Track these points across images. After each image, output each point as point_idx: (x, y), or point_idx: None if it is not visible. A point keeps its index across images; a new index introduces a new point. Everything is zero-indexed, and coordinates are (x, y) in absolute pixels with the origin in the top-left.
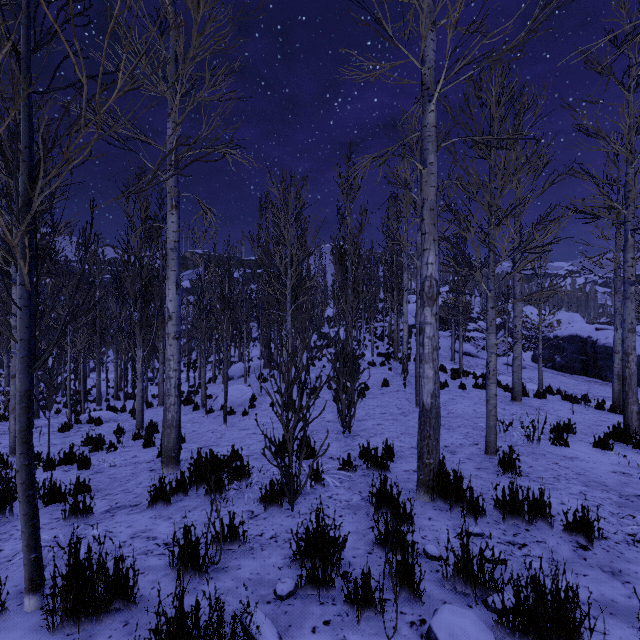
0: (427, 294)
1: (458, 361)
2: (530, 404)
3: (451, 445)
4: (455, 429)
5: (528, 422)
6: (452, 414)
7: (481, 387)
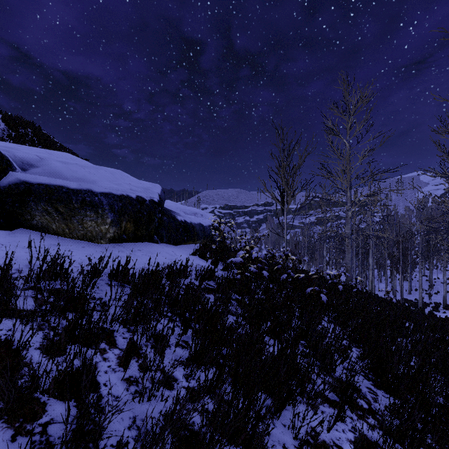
0: (444, 282)
1: None
2: None
3: None
4: None
5: None
6: None
7: None
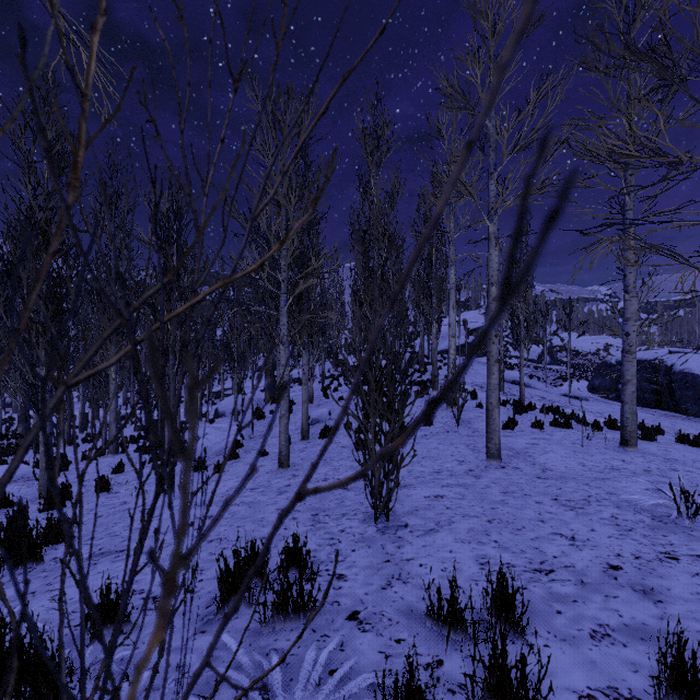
0: None
1: (508, 391)
2: (649, 451)
3: (621, 562)
4: (585, 508)
5: (692, 488)
6: (551, 472)
7: (562, 425)
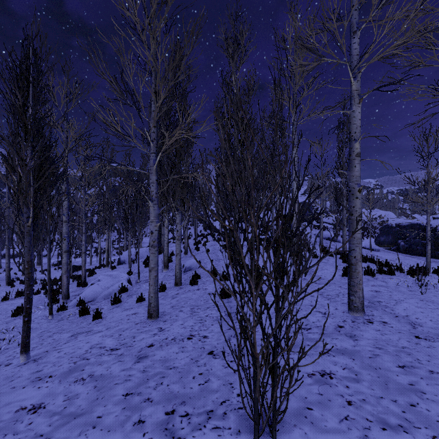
0: None
1: (326, 245)
2: None
3: None
4: None
5: None
6: (422, 328)
7: (386, 272)
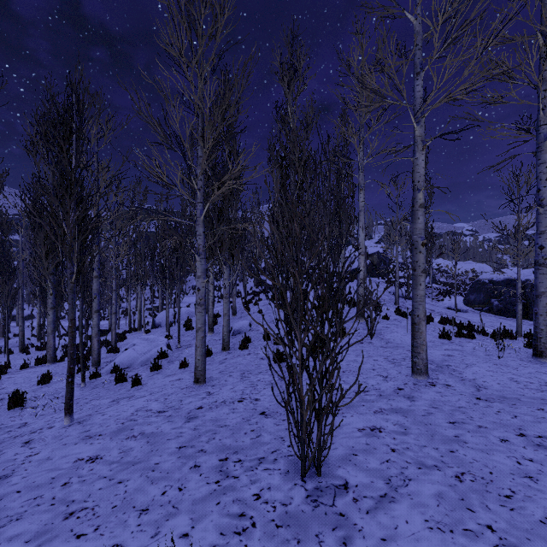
0: None
1: (402, 305)
2: None
3: None
4: None
5: None
6: (487, 390)
7: (466, 335)
